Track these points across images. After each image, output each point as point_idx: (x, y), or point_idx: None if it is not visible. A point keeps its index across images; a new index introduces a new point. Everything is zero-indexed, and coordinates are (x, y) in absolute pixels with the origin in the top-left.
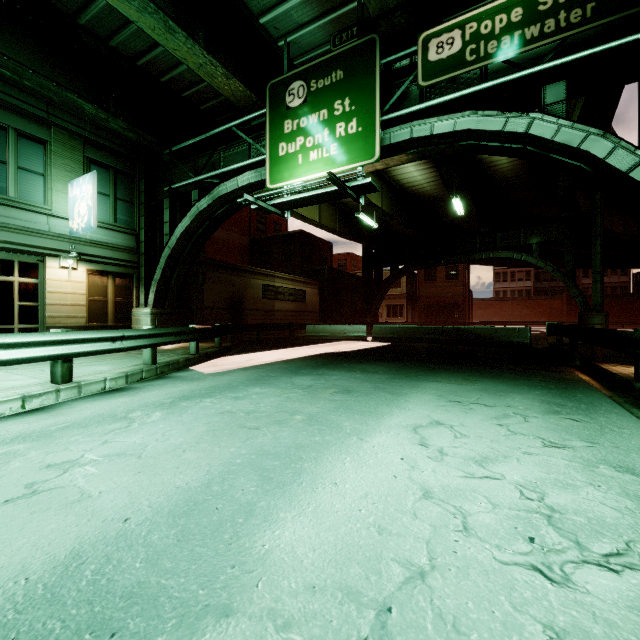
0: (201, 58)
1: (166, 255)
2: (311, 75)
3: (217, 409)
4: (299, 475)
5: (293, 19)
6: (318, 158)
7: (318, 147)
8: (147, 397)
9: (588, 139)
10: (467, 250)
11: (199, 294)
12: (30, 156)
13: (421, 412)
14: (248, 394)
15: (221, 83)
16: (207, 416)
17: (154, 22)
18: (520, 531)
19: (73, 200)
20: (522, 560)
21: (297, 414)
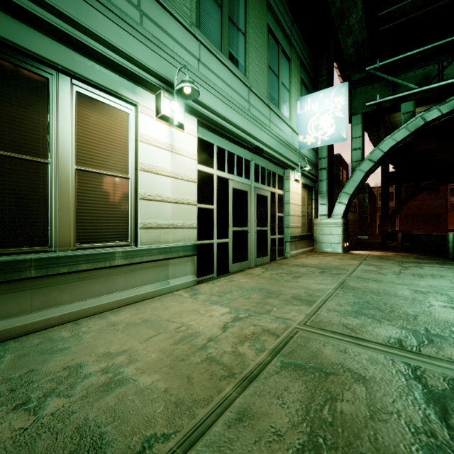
0: None
1: (363, 168)
2: None
3: None
4: None
5: None
6: None
7: None
8: None
9: None
10: None
11: None
12: (284, 72)
13: None
14: None
15: None
16: None
17: None
18: None
19: (305, 115)
20: None
21: None
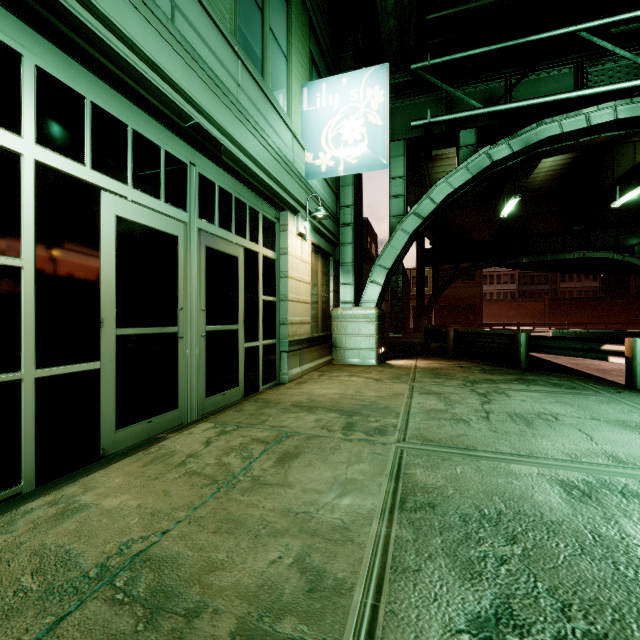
0: None
1: (407, 227)
2: None
3: None
4: None
5: None
6: None
7: None
8: None
9: None
10: (551, 249)
11: None
12: (277, 13)
13: None
14: None
15: None
16: None
17: None
18: None
19: (317, 116)
20: None
21: None
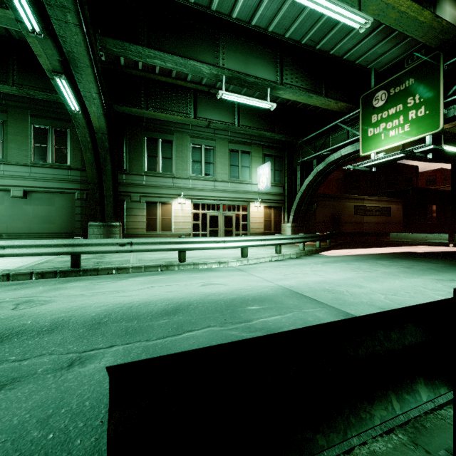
0: (323, 101)
1: (299, 196)
2: (390, 86)
3: (342, 266)
4: (377, 280)
5: (377, 53)
6: (395, 134)
7: (395, 128)
8: (311, 261)
9: None
10: None
11: (313, 214)
12: (245, 160)
13: (448, 277)
14: (353, 264)
15: (332, 106)
16: (339, 267)
17: (303, 97)
18: (452, 296)
19: (259, 175)
20: (444, 297)
21: (378, 271)
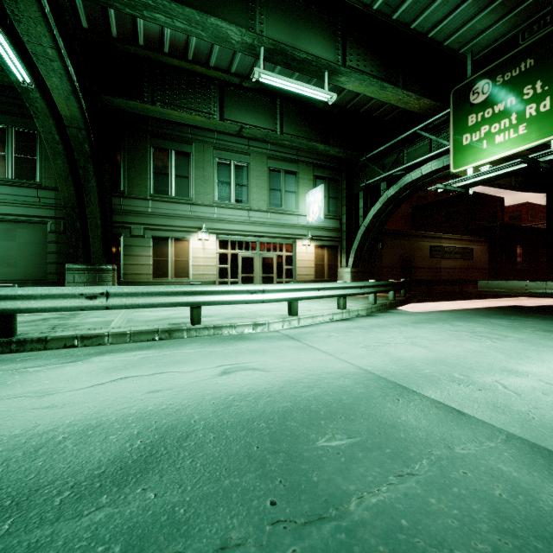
0: (400, 95)
1: (361, 231)
2: (496, 72)
3: (445, 329)
4: (529, 357)
5: (476, 29)
6: (504, 140)
7: (504, 130)
8: (392, 320)
9: None
10: None
11: (379, 257)
12: (290, 183)
13: None
14: (459, 324)
15: (412, 105)
16: (442, 331)
17: (373, 88)
18: None
19: (309, 204)
20: None
21: (508, 337)
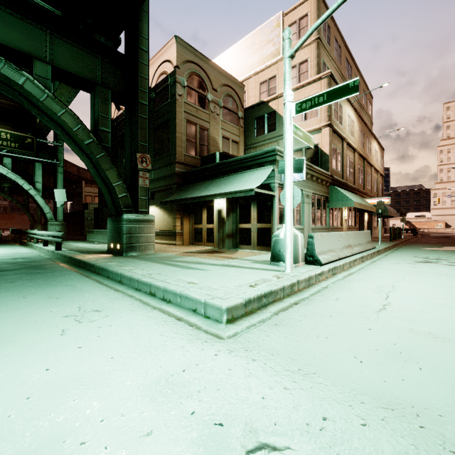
0: None
1: None
2: None
3: None
4: None
5: None
6: None
7: None
8: None
9: (17, 178)
10: None
11: None
12: None
13: None
14: None
15: None
16: None
17: None
18: None
19: None
20: None
21: None
